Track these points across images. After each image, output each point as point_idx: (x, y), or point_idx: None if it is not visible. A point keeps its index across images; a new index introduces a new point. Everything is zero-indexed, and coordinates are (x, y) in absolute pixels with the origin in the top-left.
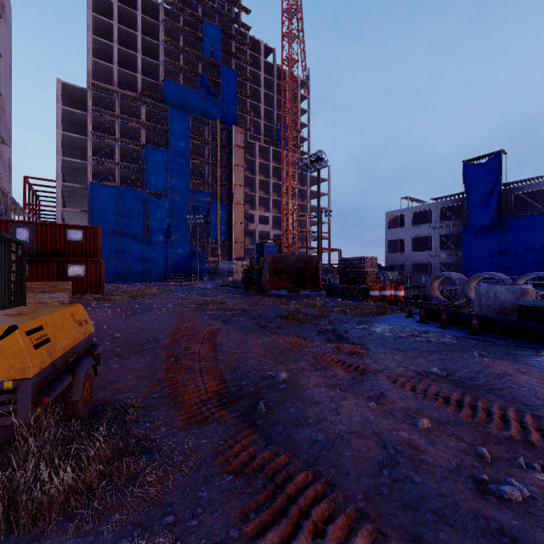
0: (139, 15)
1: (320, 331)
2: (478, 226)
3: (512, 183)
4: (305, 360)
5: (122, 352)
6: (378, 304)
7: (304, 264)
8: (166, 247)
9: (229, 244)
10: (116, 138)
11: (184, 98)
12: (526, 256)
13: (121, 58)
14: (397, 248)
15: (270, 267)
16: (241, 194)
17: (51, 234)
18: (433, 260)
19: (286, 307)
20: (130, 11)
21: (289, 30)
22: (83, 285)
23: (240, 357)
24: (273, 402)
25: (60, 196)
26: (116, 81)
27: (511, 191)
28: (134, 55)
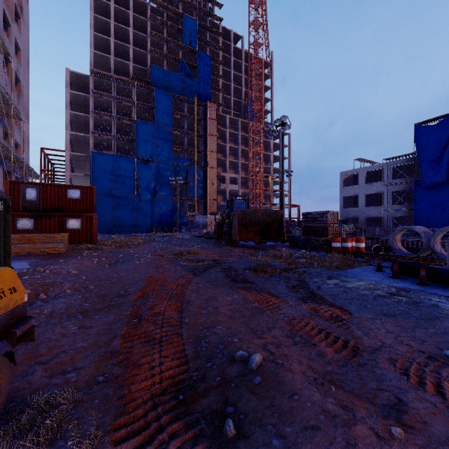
0: (131, 14)
1: (290, 286)
2: (430, 183)
3: None
4: (280, 327)
5: (89, 308)
6: (343, 256)
7: (270, 218)
8: (152, 204)
9: (204, 201)
10: (112, 114)
11: (167, 80)
12: None
13: (116, 50)
14: (351, 204)
15: (239, 220)
16: (214, 159)
17: (54, 193)
18: (386, 214)
19: (254, 258)
20: (124, 11)
21: (255, 18)
22: (79, 236)
23: (208, 320)
24: (246, 415)
25: (68, 163)
26: (113, 68)
27: None
28: (127, 47)
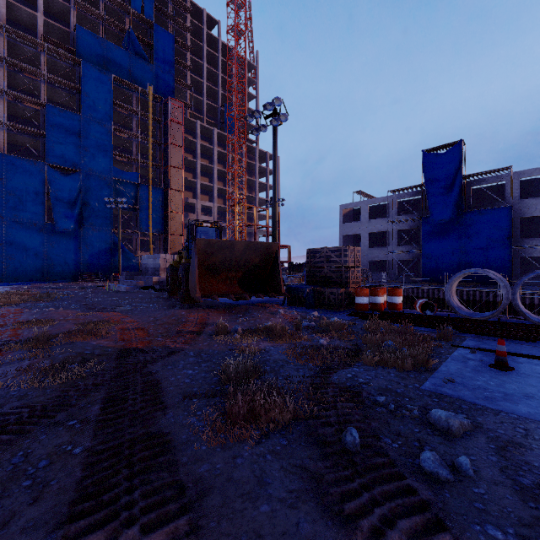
0: None
1: None
2: (439, 220)
3: (472, 175)
4: None
5: None
6: (396, 326)
7: (257, 257)
8: (77, 238)
9: (164, 236)
10: None
11: (104, 54)
12: (487, 252)
13: None
14: (351, 244)
15: (202, 260)
16: (179, 178)
17: None
18: (391, 257)
19: (224, 339)
20: None
21: None
22: None
23: None
24: None
25: None
26: (4, 15)
27: (470, 184)
28: None
